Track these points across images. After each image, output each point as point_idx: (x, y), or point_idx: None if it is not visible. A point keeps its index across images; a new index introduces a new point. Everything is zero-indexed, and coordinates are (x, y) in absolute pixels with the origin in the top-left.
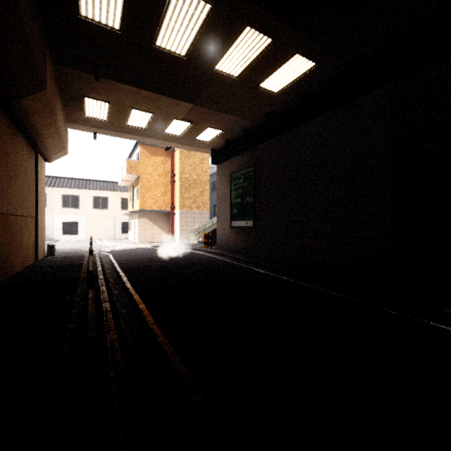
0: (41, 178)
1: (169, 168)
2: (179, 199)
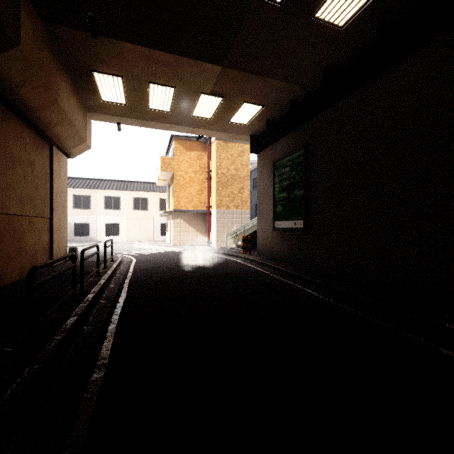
0: (59, 174)
1: (205, 163)
2: (215, 197)
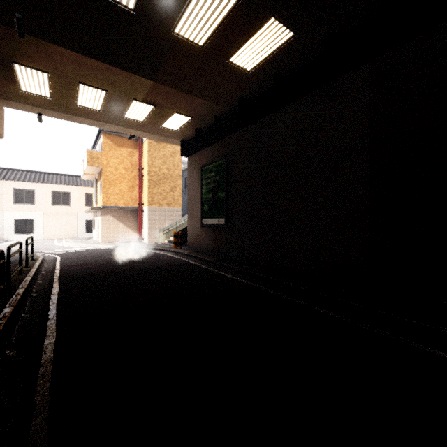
0: None
1: (137, 160)
2: (147, 194)
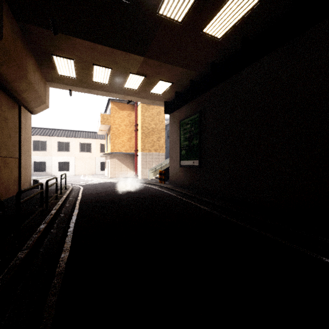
0: (25, 126)
1: (133, 119)
2: (140, 143)
